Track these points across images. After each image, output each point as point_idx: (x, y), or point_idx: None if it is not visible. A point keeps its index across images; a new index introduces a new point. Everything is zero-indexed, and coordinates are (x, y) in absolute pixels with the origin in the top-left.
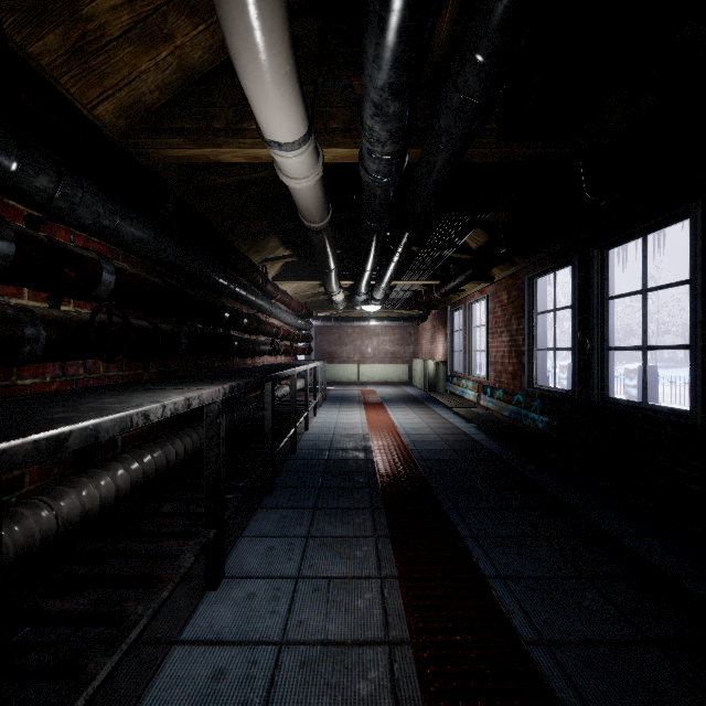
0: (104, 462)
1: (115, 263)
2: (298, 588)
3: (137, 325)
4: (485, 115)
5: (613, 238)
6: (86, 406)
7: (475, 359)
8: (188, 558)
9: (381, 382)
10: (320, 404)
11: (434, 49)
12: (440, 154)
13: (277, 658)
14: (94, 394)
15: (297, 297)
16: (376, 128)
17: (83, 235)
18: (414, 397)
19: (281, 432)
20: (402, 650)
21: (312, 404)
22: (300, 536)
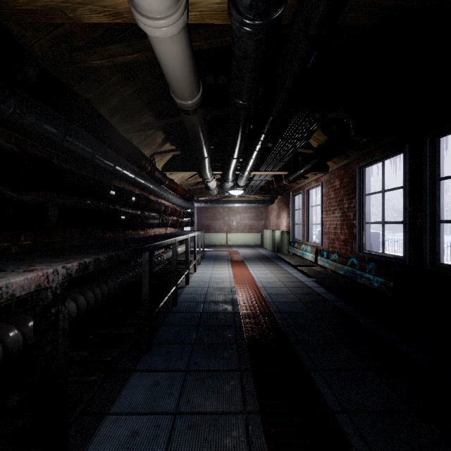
0: None
1: None
2: None
3: None
4: None
5: (449, 126)
6: None
7: (311, 229)
8: None
9: (242, 245)
10: (199, 262)
11: None
12: None
13: None
14: None
15: (183, 185)
16: None
17: None
18: (266, 256)
19: (164, 291)
20: None
21: (192, 263)
22: (168, 413)
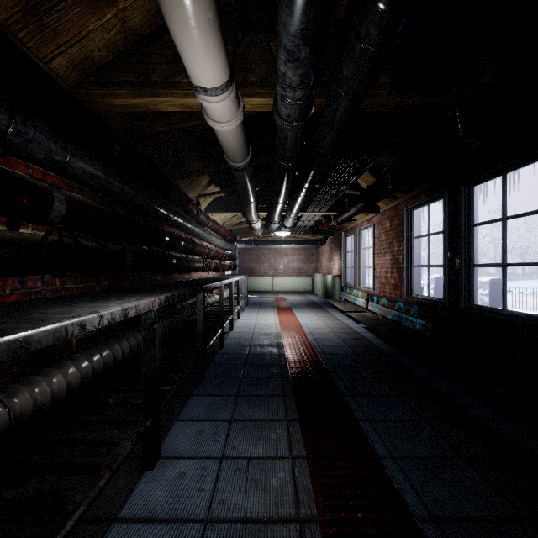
0: (58, 361)
1: (67, 192)
2: (222, 468)
3: (87, 246)
4: (382, 64)
5: (478, 177)
6: (29, 317)
7: (364, 273)
8: (125, 446)
9: (290, 291)
10: (243, 309)
11: (337, 11)
12: (342, 101)
13: (202, 535)
14: (45, 304)
15: (225, 225)
16: (288, 74)
17: (41, 169)
18: (315, 303)
19: (211, 332)
20: (311, 527)
21: (236, 309)
22: (225, 420)
